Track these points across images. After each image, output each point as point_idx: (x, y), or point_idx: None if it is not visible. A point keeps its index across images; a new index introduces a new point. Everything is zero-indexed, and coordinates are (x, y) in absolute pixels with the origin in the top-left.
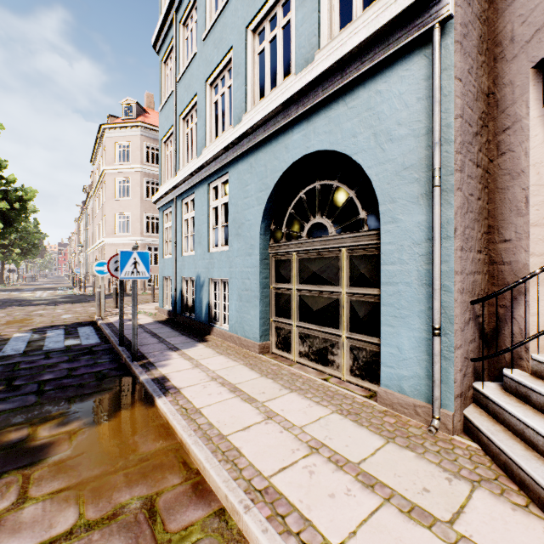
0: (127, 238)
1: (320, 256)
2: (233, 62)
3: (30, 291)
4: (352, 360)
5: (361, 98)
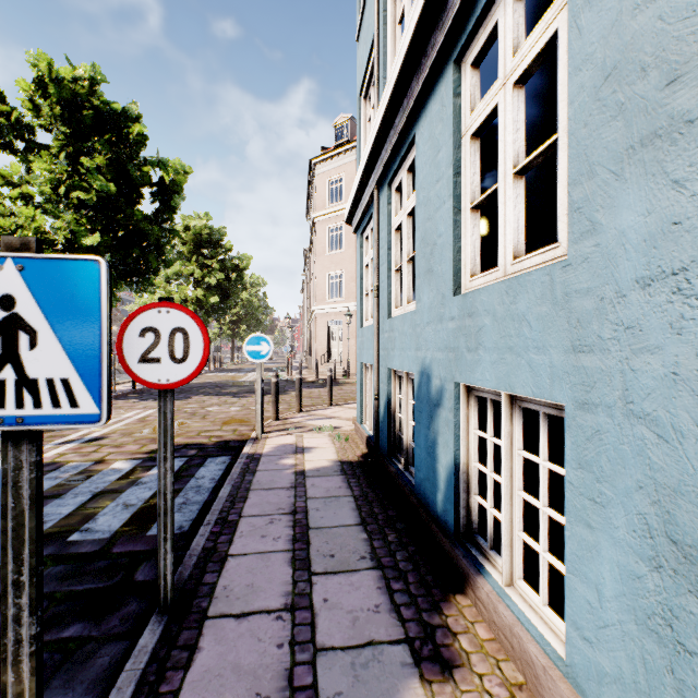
0: (339, 305)
1: None
2: None
3: (244, 373)
4: None
5: None
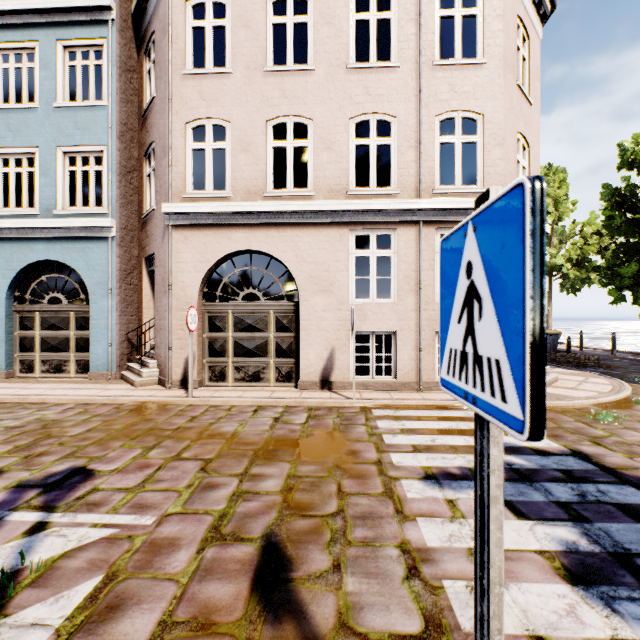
0: None
1: (57, 315)
2: None
3: None
4: (77, 366)
5: (81, 246)
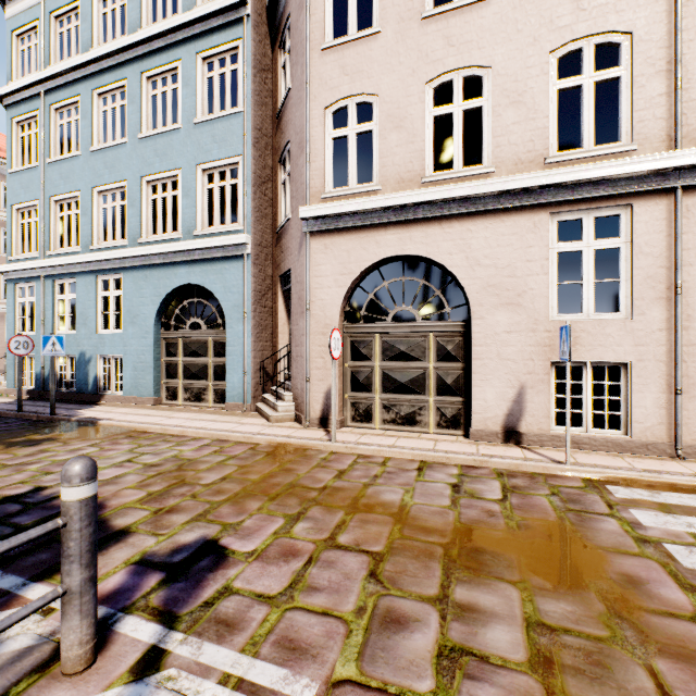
0: None
1: (197, 341)
2: (128, 193)
3: None
4: (215, 395)
5: (218, 267)
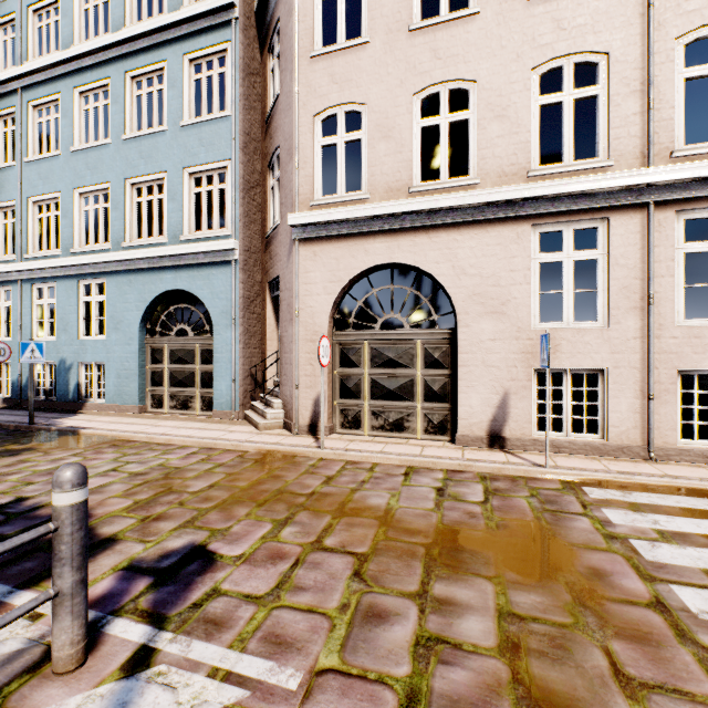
0: None
1: (184, 347)
2: (111, 195)
3: None
4: (202, 403)
5: (206, 273)
